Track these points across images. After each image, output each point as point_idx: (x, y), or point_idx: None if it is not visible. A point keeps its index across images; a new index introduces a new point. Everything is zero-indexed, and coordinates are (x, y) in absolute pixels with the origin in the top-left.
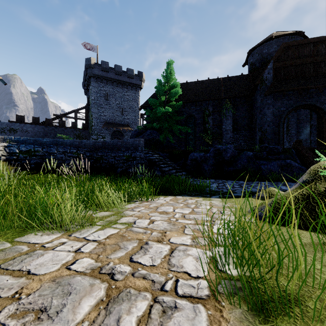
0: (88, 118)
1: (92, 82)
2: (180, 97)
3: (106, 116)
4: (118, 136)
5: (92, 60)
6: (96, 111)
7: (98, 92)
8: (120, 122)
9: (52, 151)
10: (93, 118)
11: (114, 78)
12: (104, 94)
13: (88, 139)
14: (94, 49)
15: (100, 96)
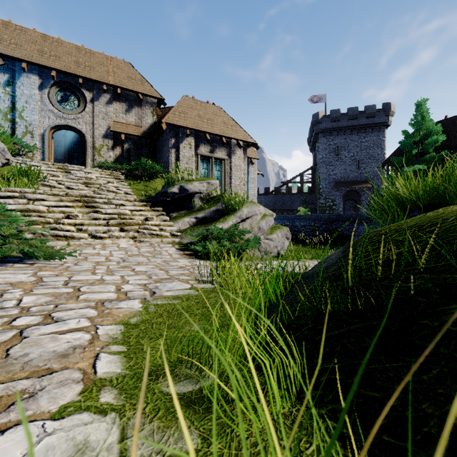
0: (314, 180)
1: (320, 138)
2: (449, 139)
3: (336, 175)
4: (352, 197)
5: (320, 114)
6: (323, 171)
7: (326, 148)
8: (356, 179)
9: (296, 224)
10: (321, 179)
11: (347, 125)
12: (333, 149)
13: (315, 204)
14: (322, 98)
15: (329, 152)
